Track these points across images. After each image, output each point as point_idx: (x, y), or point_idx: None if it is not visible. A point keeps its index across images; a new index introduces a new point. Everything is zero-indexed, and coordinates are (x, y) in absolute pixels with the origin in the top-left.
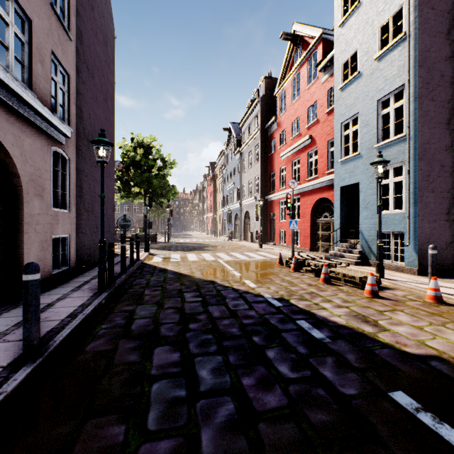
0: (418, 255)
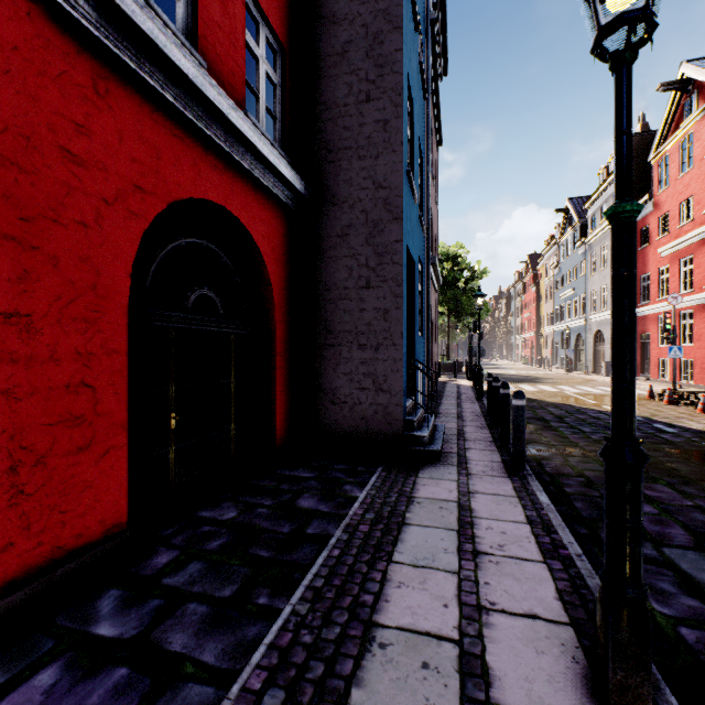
0: None
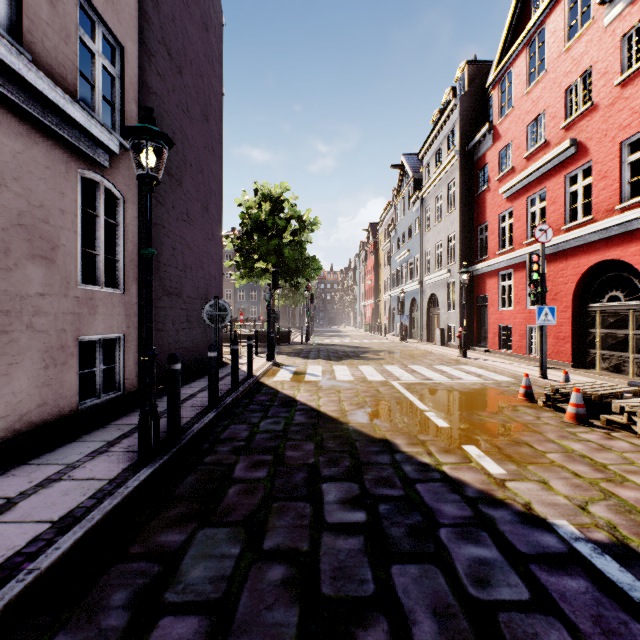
0: None
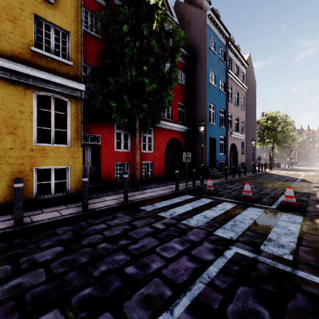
0: None
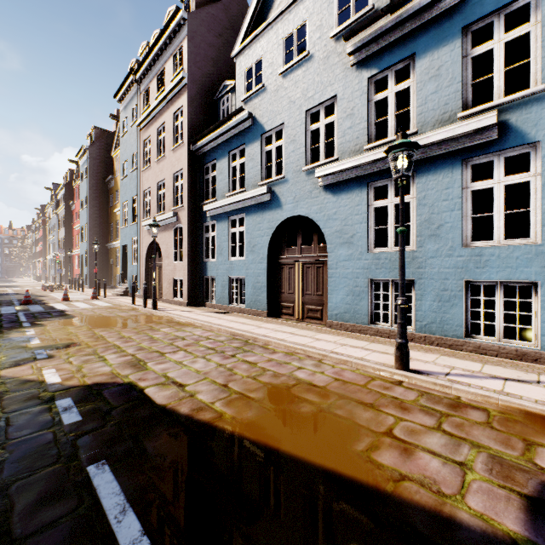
0: (89, 282)
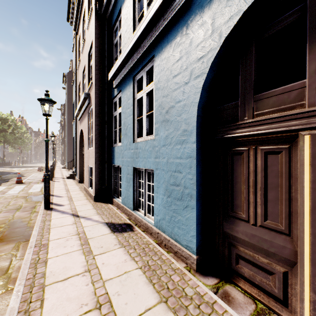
0: (67, 165)
